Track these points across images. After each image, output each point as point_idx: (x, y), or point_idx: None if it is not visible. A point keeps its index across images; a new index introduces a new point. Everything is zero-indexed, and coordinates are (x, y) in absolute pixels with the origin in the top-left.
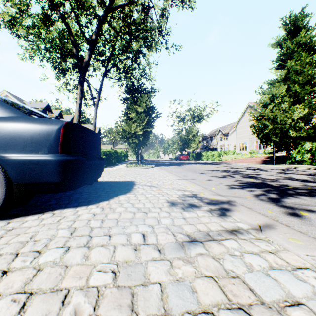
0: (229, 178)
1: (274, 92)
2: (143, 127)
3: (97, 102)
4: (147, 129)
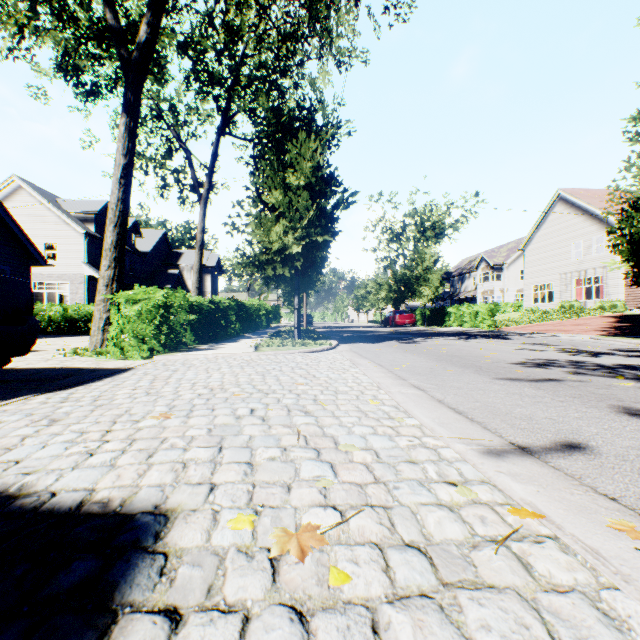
0: None
1: None
2: (304, 231)
3: (204, 194)
4: (317, 238)
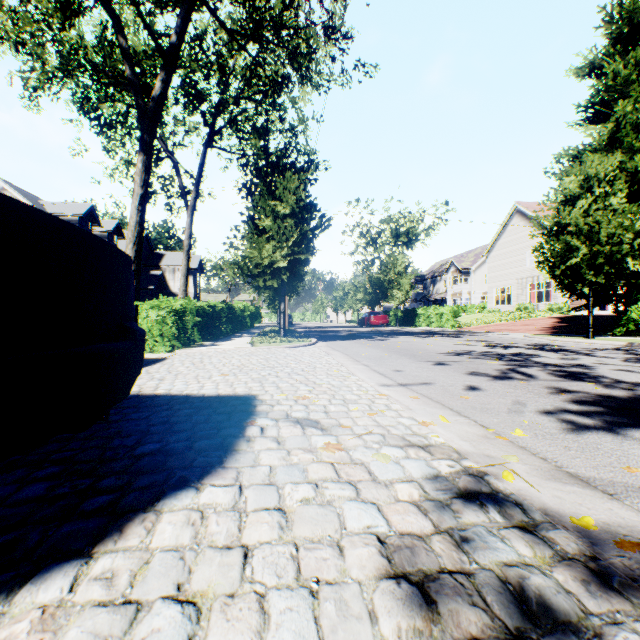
0: (527, 383)
1: (593, 169)
2: (290, 250)
3: (192, 202)
4: (300, 255)
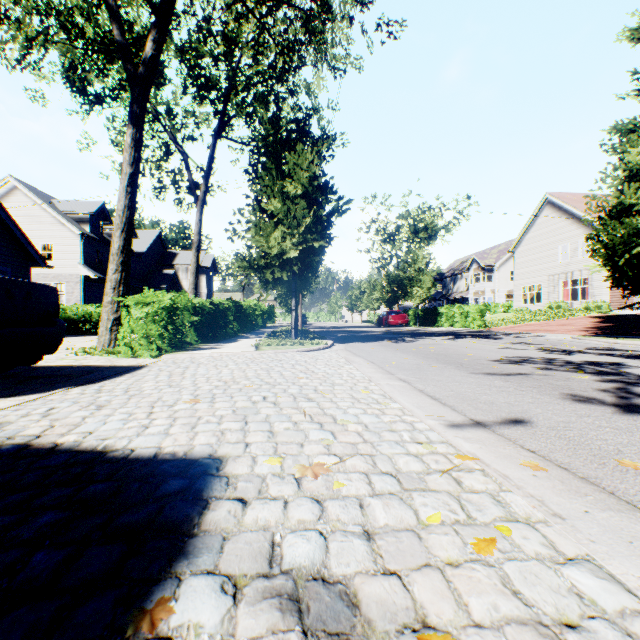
0: None
1: None
2: (301, 237)
3: (201, 196)
4: (313, 244)
